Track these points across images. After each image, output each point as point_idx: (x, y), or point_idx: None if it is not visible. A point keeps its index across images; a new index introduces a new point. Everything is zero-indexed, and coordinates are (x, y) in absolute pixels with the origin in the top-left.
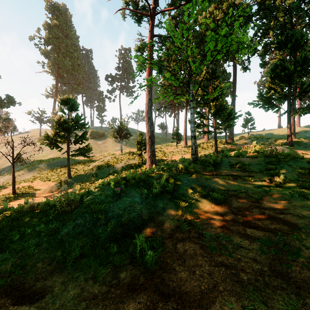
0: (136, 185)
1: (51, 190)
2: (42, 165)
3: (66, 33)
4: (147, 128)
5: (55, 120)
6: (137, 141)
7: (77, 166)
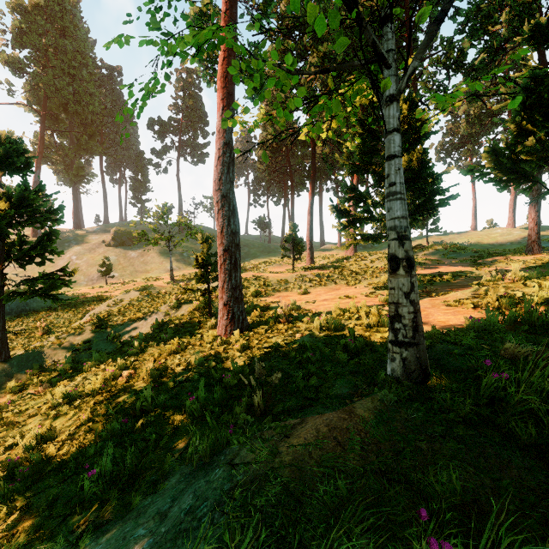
0: None
1: None
2: None
3: (63, 26)
4: (218, 224)
5: None
6: (196, 257)
7: (57, 315)
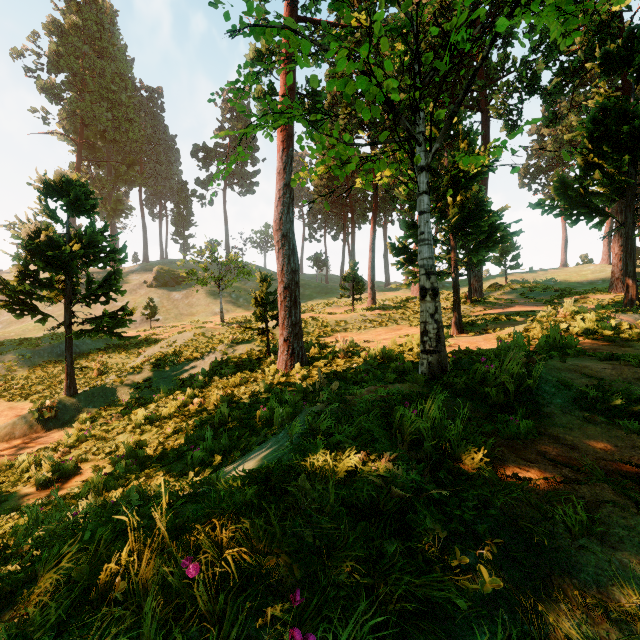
0: None
1: (10, 432)
2: (19, 354)
3: (101, 46)
4: (278, 263)
5: (23, 239)
6: (255, 296)
7: (109, 357)
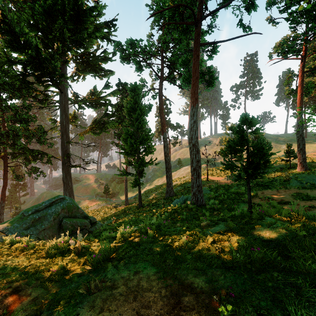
0: (312, 175)
1: (225, 180)
2: (203, 166)
3: None
4: (298, 142)
5: (226, 141)
6: (286, 151)
7: None
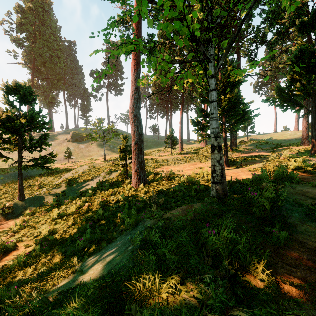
0: None
1: None
2: None
3: (43, 19)
4: (132, 130)
5: None
6: (120, 147)
7: (45, 178)
